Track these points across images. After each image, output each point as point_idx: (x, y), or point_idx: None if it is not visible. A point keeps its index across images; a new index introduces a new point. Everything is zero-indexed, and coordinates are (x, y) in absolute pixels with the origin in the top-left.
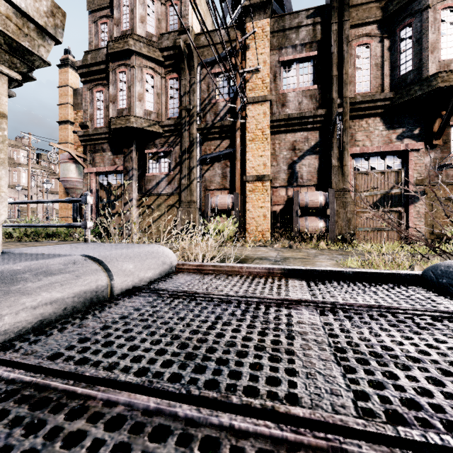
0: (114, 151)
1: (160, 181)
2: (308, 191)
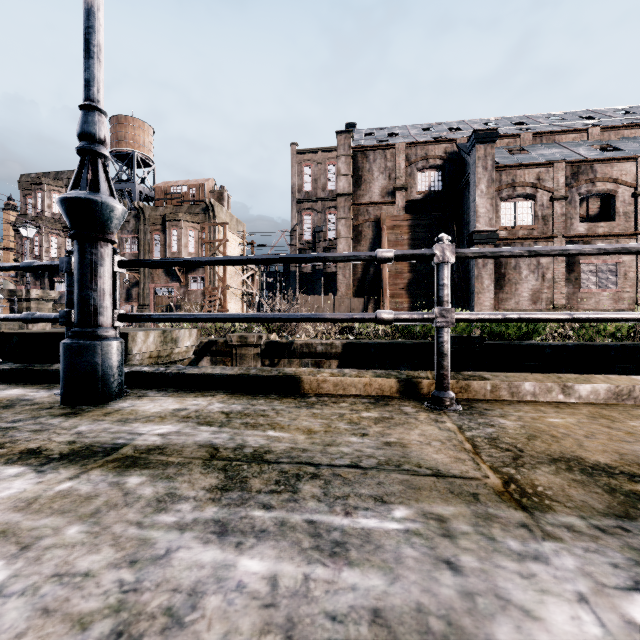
0: (36, 277)
1: (62, 296)
2: (136, 304)
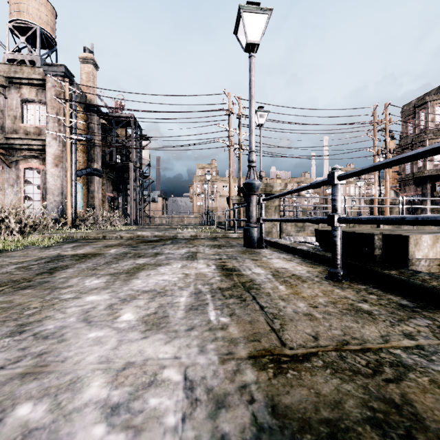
0: (416, 185)
1: None
2: None
